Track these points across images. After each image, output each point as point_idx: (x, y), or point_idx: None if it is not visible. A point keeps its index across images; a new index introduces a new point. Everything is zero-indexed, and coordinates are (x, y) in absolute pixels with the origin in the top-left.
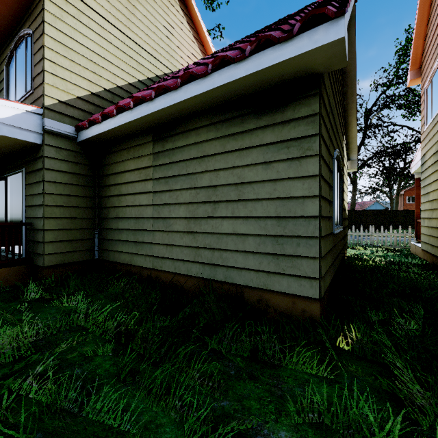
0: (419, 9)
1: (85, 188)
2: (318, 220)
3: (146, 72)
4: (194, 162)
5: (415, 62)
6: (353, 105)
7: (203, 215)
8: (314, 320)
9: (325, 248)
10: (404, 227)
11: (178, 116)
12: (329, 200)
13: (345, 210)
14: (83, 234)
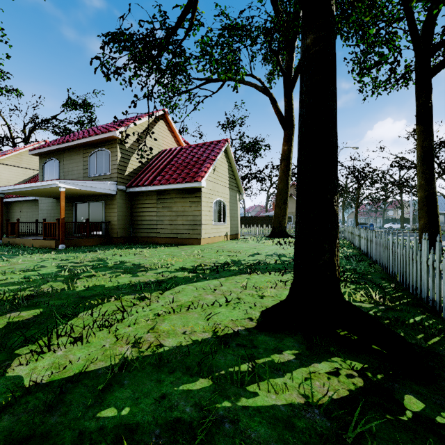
0: None
1: (5, 213)
2: None
3: (28, 176)
4: (27, 210)
5: None
6: None
7: (28, 220)
8: None
9: None
10: None
11: (24, 200)
12: None
13: None
14: (4, 225)
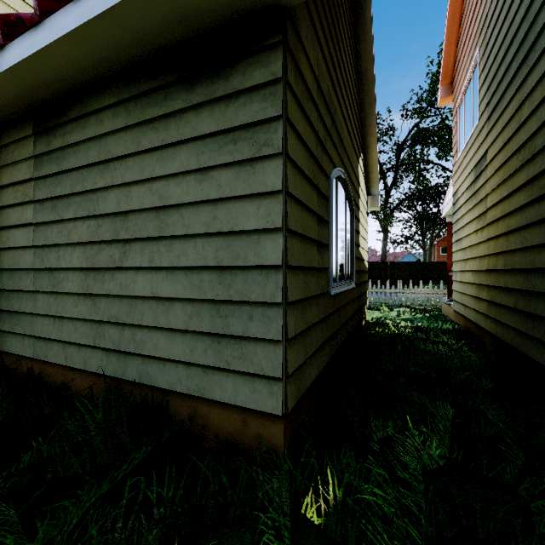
0: (450, 4)
1: None
2: (281, 272)
3: None
4: (94, 171)
5: (447, 75)
6: (372, 119)
7: (107, 264)
8: (276, 454)
9: (302, 321)
10: (437, 282)
11: (64, 87)
12: (318, 240)
13: (362, 260)
14: None
